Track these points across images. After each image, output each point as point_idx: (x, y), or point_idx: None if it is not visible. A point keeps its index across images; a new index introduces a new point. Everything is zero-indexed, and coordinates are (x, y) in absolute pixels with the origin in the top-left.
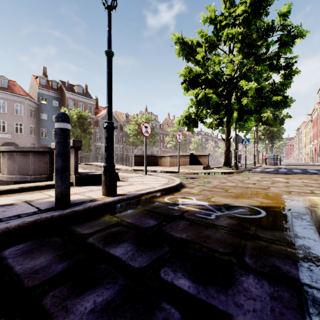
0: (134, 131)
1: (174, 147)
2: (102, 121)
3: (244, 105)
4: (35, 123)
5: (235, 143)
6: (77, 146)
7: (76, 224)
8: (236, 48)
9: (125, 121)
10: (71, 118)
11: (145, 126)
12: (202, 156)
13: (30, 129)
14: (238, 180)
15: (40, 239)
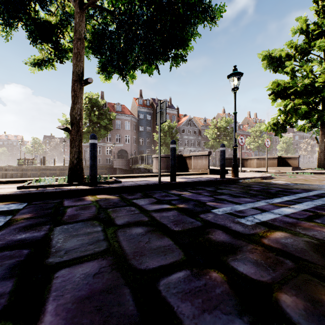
0: (213, 135)
1: (256, 149)
2: (183, 128)
3: None
4: (136, 134)
5: None
6: (209, 154)
7: (232, 183)
8: None
9: (203, 125)
10: (163, 129)
11: (241, 138)
12: (291, 158)
13: (133, 139)
14: (323, 177)
15: (227, 184)
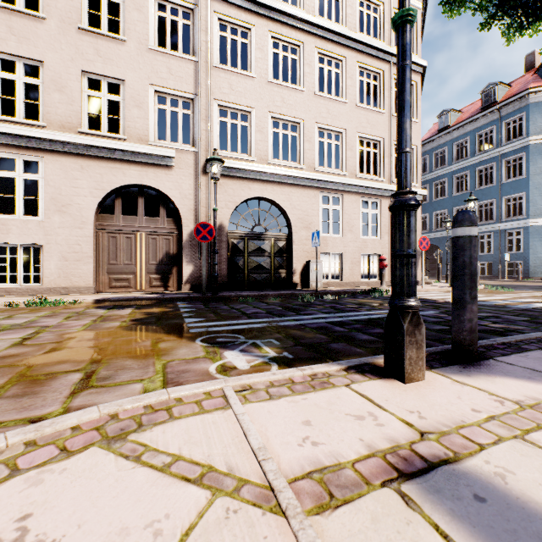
0: None
1: None
2: None
3: None
4: None
5: None
6: None
7: None
8: None
9: None
10: None
11: None
12: None
13: None
14: None
15: None
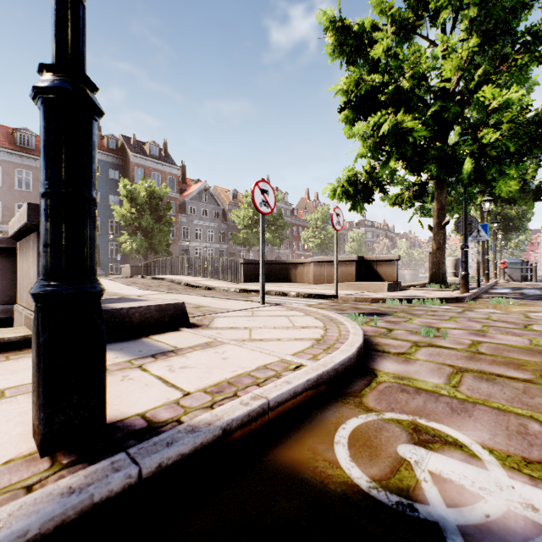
0: (246, 219)
1: (317, 249)
2: (191, 204)
3: (487, 145)
4: None
5: (463, 233)
6: None
7: None
8: (465, 21)
9: (232, 203)
10: (136, 197)
11: (262, 188)
12: (383, 261)
13: None
14: (510, 324)
15: None
